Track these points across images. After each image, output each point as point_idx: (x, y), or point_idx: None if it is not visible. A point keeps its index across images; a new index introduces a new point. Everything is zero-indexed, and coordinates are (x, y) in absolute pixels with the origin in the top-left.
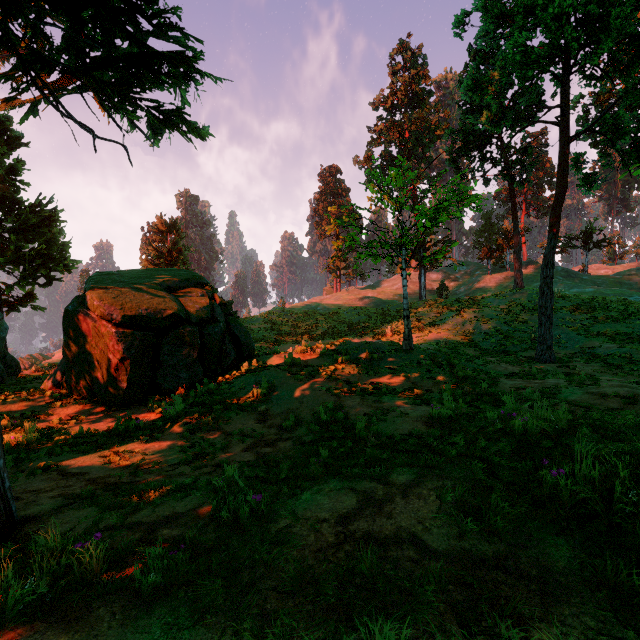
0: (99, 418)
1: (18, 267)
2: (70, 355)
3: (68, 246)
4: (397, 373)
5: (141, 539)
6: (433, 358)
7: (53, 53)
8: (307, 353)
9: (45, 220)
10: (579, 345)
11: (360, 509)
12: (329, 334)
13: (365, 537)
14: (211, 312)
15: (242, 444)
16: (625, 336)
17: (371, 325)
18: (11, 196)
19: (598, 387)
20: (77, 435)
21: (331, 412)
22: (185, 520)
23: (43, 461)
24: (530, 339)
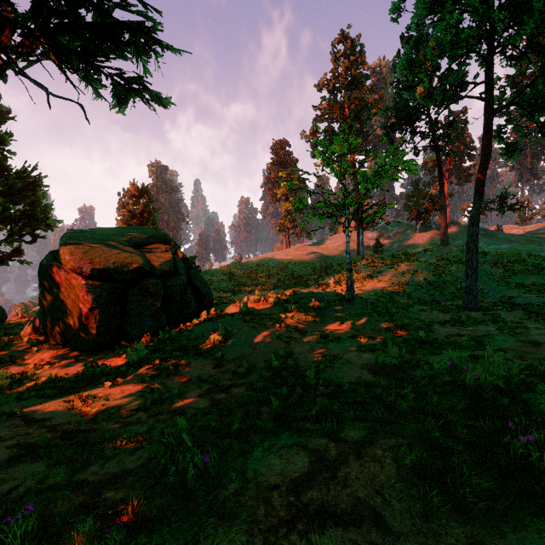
0: (70, 362)
1: (6, 226)
2: (45, 305)
3: (50, 208)
4: (341, 321)
5: (83, 504)
6: (373, 307)
7: (18, 20)
8: (260, 302)
9: (30, 185)
10: (500, 295)
11: (313, 473)
12: (280, 285)
13: (319, 512)
14: (174, 266)
15: (198, 389)
16: (540, 287)
17: (316, 277)
18: (0, 164)
19: (529, 335)
20: (46, 379)
21: (282, 359)
22: (132, 479)
23: (11, 406)
24: (456, 289)
